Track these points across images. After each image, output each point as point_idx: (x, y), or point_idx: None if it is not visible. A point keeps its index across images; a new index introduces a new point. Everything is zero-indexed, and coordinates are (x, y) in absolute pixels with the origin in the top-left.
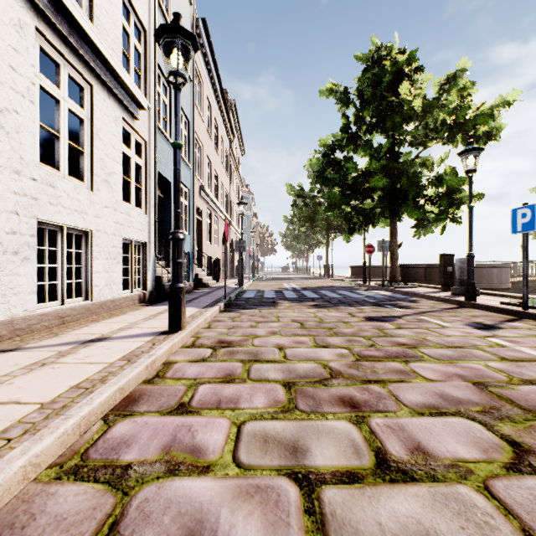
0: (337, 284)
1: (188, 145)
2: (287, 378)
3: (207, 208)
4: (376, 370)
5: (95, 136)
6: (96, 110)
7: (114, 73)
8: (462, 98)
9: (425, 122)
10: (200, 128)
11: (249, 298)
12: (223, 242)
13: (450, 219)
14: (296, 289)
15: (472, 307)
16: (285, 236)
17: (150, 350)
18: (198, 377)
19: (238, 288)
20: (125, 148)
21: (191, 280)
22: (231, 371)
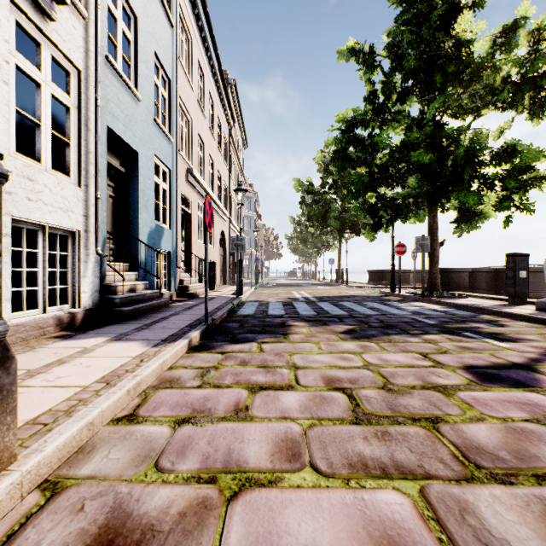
0: (358, 292)
1: (169, 111)
2: None
3: (198, 198)
4: None
5: None
6: None
7: None
8: (537, 42)
9: (472, 89)
10: (188, 96)
11: (246, 316)
12: (221, 243)
13: (517, 208)
14: (309, 300)
15: None
16: (291, 239)
17: None
18: None
19: (234, 299)
20: (23, 61)
21: (173, 289)
22: None
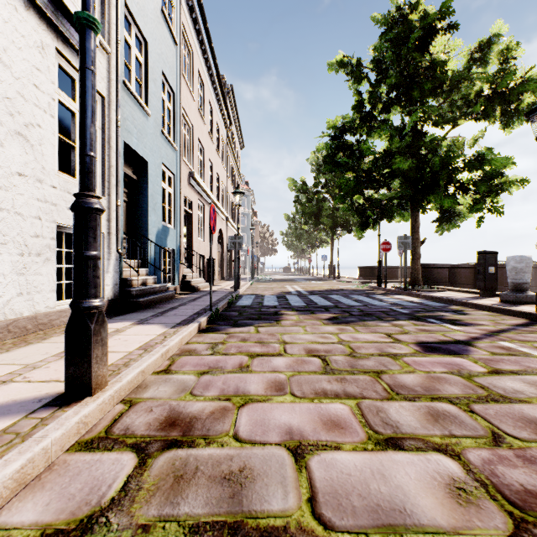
0: (347, 286)
1: (173, 121)
2: None
3: (199, 199)
4: None
5: None
6: None
7: None
8: (505, 61)
9: (451, 99)
10: (189, 106)
11: (244, 307)
12: (219, 240)
13: (489, 210)
14: (301, 293)
15: None
16: (286, 235)
17: None
18: None
19: (232, 292)
20: (63, 96)
21: (177, 283)
22: None
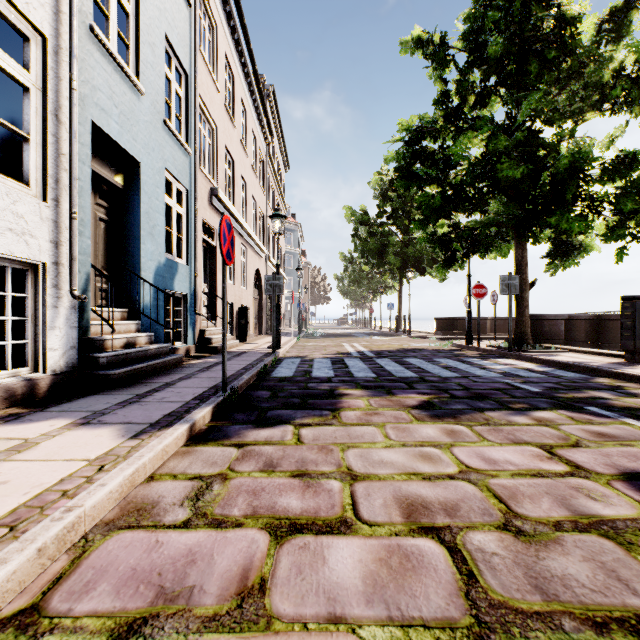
0: (424, 344)
1: (186, 113)
2: None
3: None
4: None
5: None
6: None
7: None
8: None
9: (570, 89)
10: (211, 97)
11: (282, 380)
12: (256, 284)
13: (634, 237)
14: (365, 355)
15: None
16: (341, 280)
17: None
18: None
19: (269, 355)
20: None
21: (191, 342)
22: None
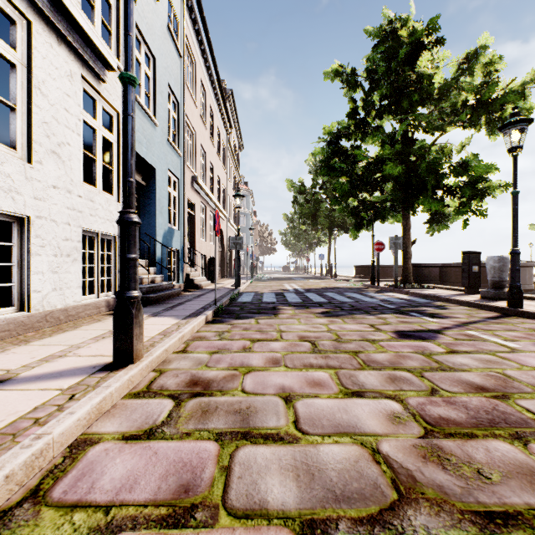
0: (343, 285)
1: (178, 129)
2: (308, 506)
3: (201, 202)
4: (481, 470)
5: (35, 90)
6: (36, 55)
7: (63, 9)
8: (489, 74)
9: (441, 107)
10: (192, 113)
11: (245, 303)
12: (219, 240)
13: (474, 212)
14: (298, 291)
15: (520, 316)
16: (285, 235)
17: (52, 416)
18: (117, 498)
19: (233, 290)
20: (86, 116)
21: (181, 281)
22: (193, 473)
